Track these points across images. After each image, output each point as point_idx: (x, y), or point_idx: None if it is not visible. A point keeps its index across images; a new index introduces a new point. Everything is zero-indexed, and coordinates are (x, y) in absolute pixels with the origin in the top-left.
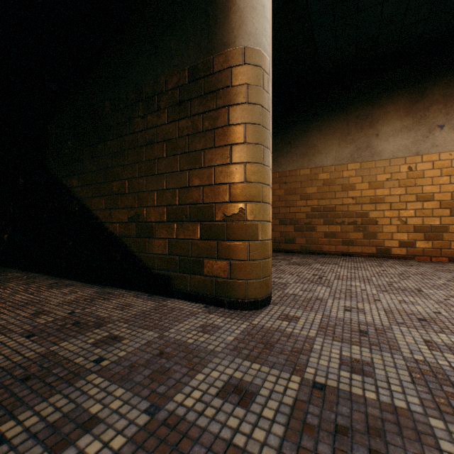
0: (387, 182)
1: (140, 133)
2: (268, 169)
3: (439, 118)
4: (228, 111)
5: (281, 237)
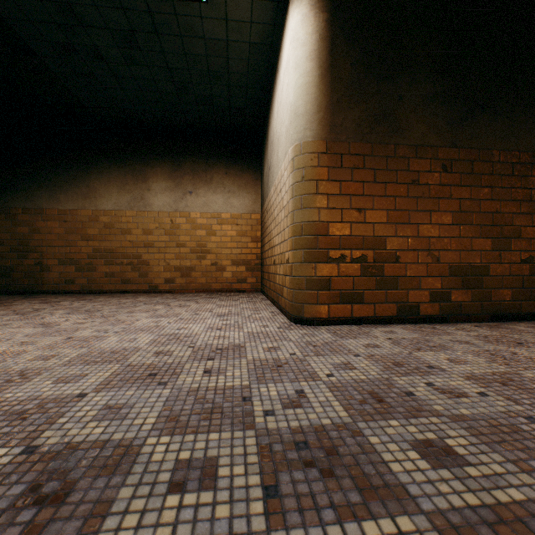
0: (157, 230)
1: None
2: None
3: (190, 186)
4: None
5: (61, 278)
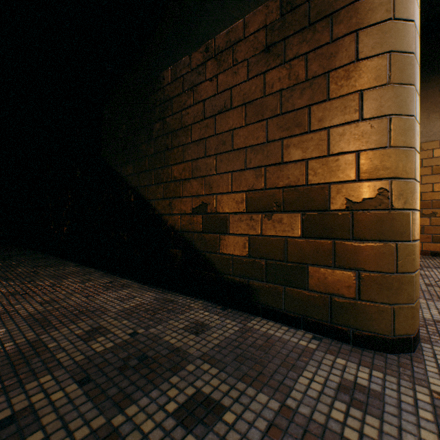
0: None
1: (208, 100)
2: (418, 128)
3: None
4: (355, 38)
5: None
